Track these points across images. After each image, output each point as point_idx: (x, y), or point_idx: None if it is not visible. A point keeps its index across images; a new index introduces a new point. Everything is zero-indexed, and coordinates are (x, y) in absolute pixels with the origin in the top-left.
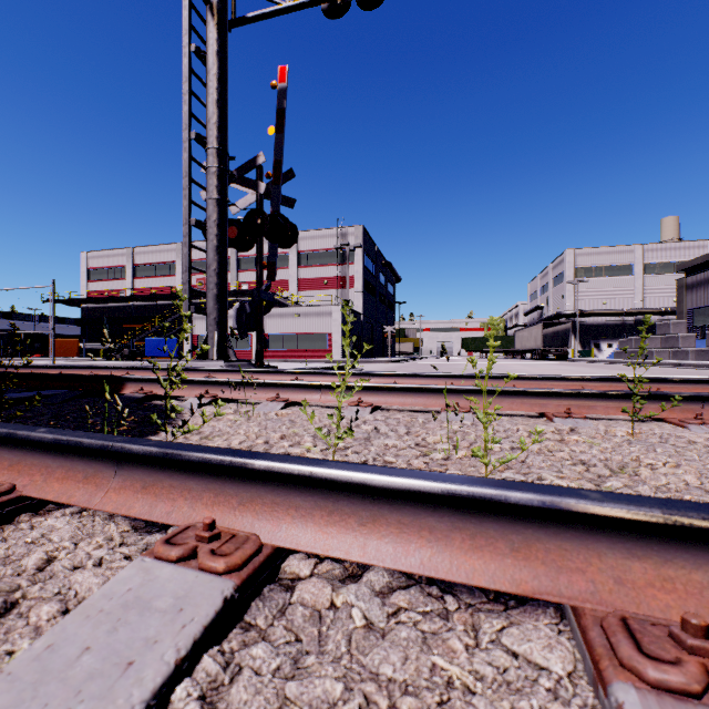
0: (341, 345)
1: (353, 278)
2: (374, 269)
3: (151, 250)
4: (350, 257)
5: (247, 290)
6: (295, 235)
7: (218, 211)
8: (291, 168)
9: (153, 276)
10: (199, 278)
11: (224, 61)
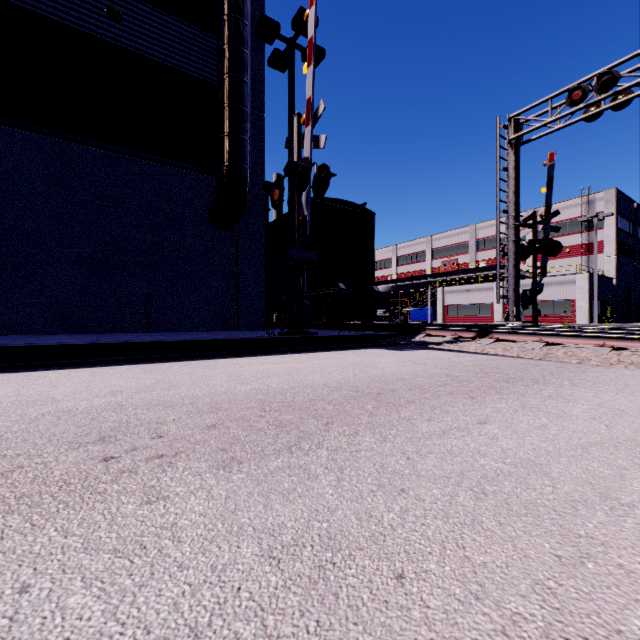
0: (587, 310)
1: (602, 243)
2: (632, 228)
3: (408, 245)
4: (597, 223)
5: (486, 267)
6: (559, 248)
7: (515, 246)
8: (557, 210)
9: (409, 263)
10: (444, 261)
11: (517, 169)
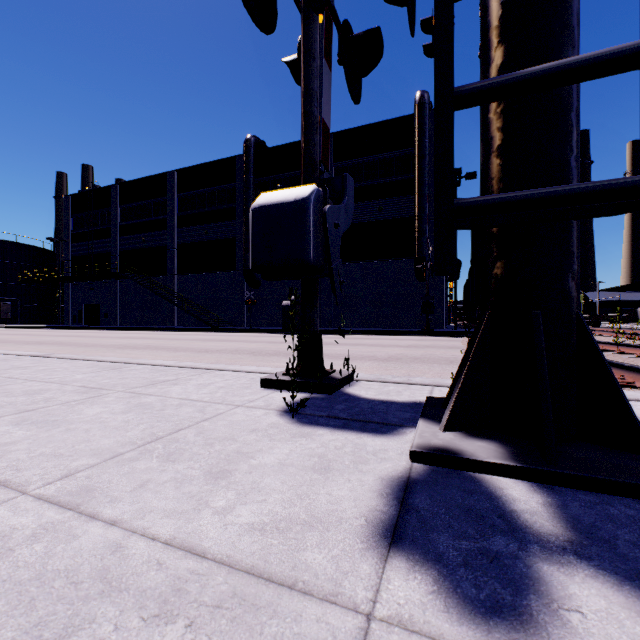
0: None
1: None
2: None
3: None
4: None
5: None
6: None
7: None
8: None
9: None
10: None
11: None
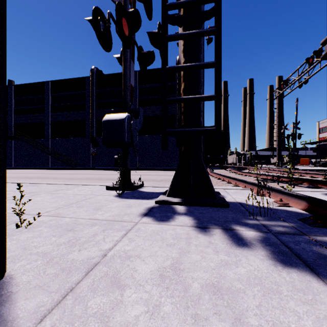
0: None
1: None
2: None
3: None
4: None
5: None
6: (300, 136)
7: (277, 138)
8: (299, 121)
9: None
10: None
11: (279, 108)
